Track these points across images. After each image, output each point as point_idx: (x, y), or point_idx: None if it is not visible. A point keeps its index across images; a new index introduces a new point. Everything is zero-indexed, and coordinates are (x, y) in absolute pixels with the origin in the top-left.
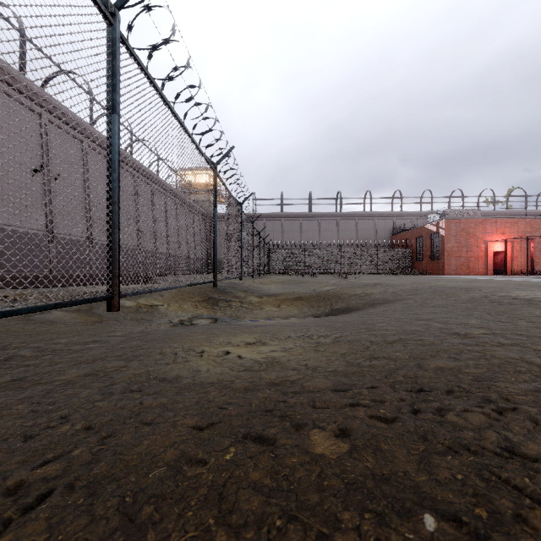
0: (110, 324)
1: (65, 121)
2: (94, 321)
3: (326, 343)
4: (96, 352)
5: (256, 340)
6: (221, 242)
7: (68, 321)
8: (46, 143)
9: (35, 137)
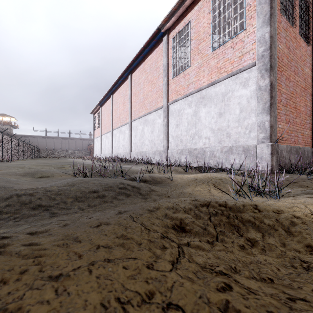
0: None
1: None
2: None
3: None
4: None
5: None
6: None
7: None
8: None
9: None
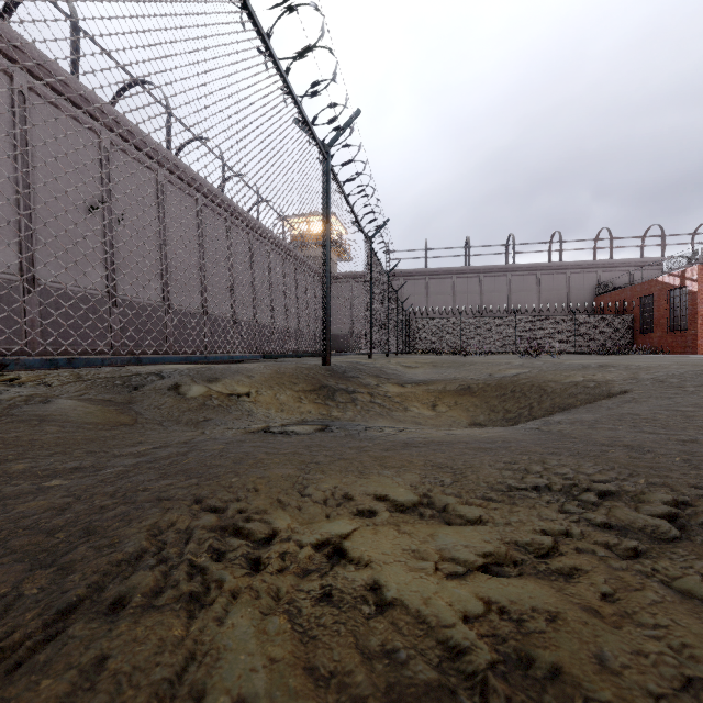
0: (145, 427)
1: (133, 143)
2: (119, 422)
3: (669, 539)
4: (37, 505)
5: (418, 495)
6: (342, 311)
7: (71, 421)
8: (108, 172)
9: (92, 164)
